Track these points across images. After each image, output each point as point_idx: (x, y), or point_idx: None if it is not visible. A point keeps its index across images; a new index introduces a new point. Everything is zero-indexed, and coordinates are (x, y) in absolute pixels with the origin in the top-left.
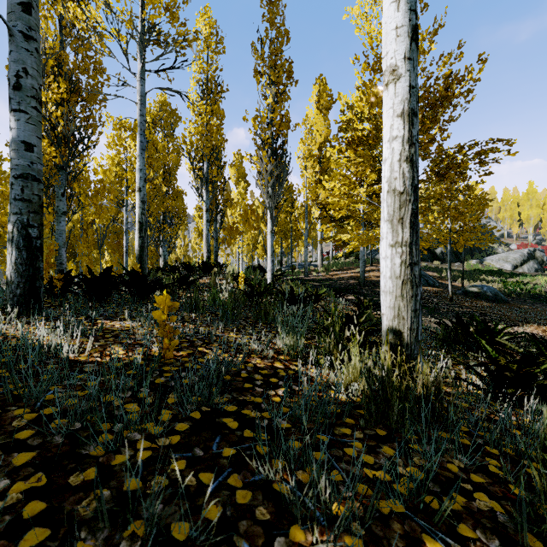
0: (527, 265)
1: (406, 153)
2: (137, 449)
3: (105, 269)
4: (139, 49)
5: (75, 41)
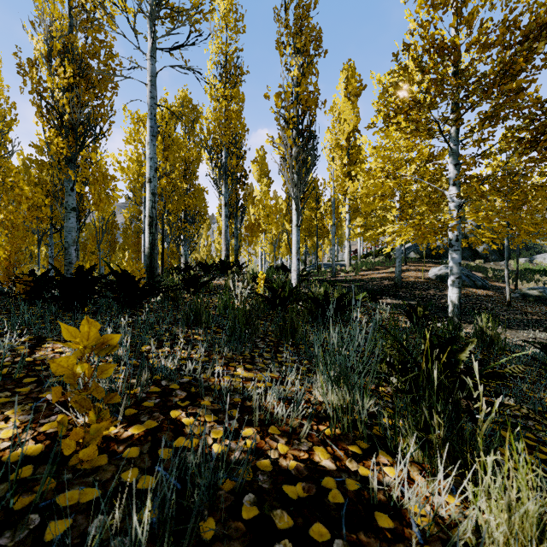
0: None
1: None
2: None
3: (79, 268)
4: (149, 24)
5: (84, 22)
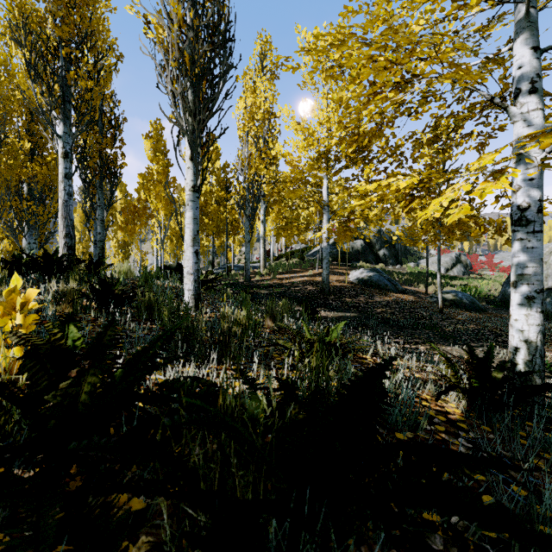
0: (456, 268)
1: None
2: None
3: None
4: None
5: None
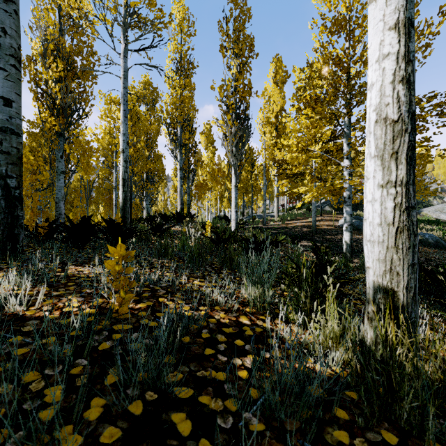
0: None
1: (402, 72)
2: None
3: (83, 218)
4: (123, 31)
5: (71, 28)
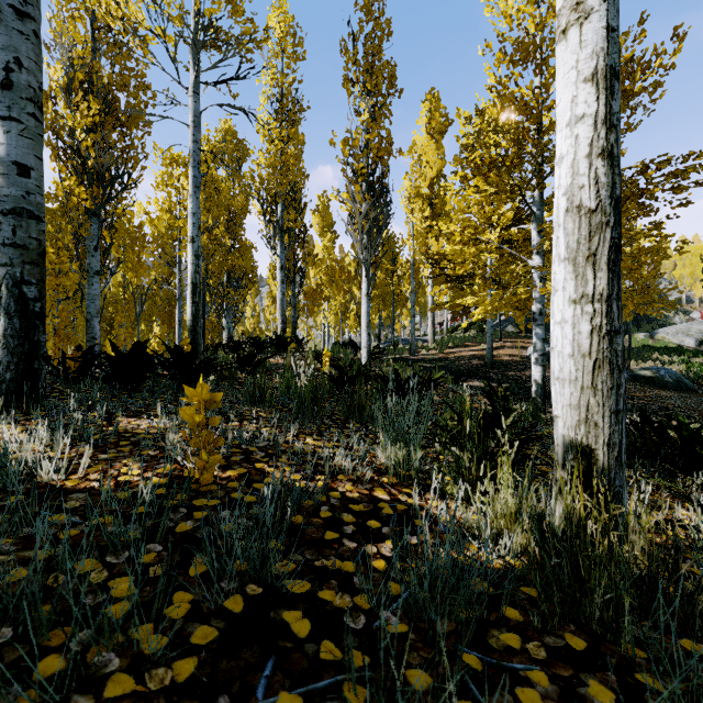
0: None
1: (601, 142)
2: (103, 700)
3: (135, 344)
4: (192, 54)
5: (111, 48)
